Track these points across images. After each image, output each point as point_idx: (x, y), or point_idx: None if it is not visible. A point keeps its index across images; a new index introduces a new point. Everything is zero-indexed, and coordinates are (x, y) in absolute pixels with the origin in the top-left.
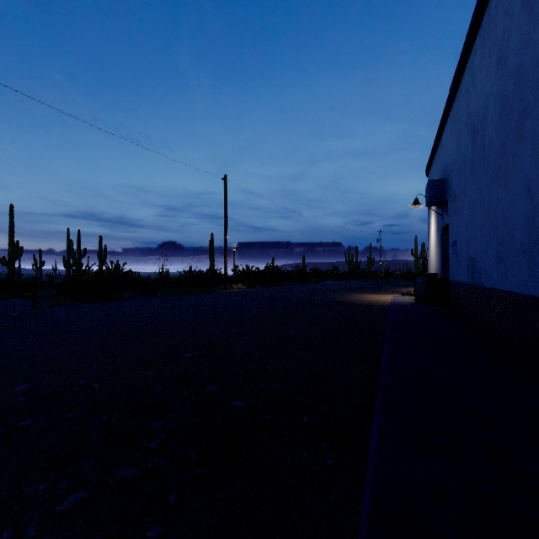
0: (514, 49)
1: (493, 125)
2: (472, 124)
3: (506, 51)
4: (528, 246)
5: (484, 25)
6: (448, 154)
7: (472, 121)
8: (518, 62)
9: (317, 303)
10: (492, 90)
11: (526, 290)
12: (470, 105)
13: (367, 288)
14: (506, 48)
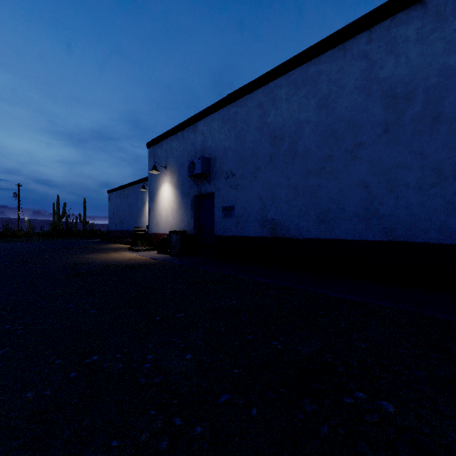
0: (346, 107)
1: (313, 141)
2: (273, 131)
3: (334, 104)
4: (365, 215)
5: (296, 75)
6: (214, 141)
7: (271, 129)
8: (351, 116)
9: (94, 272)
10: (310, 120)
11: (363, 237)
12: (267, 118)
13: (71, 248)
14: (334, 102)
